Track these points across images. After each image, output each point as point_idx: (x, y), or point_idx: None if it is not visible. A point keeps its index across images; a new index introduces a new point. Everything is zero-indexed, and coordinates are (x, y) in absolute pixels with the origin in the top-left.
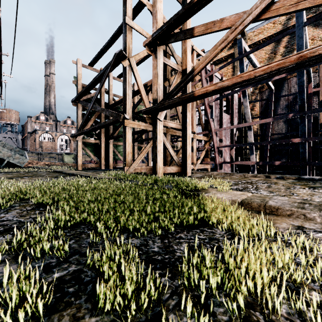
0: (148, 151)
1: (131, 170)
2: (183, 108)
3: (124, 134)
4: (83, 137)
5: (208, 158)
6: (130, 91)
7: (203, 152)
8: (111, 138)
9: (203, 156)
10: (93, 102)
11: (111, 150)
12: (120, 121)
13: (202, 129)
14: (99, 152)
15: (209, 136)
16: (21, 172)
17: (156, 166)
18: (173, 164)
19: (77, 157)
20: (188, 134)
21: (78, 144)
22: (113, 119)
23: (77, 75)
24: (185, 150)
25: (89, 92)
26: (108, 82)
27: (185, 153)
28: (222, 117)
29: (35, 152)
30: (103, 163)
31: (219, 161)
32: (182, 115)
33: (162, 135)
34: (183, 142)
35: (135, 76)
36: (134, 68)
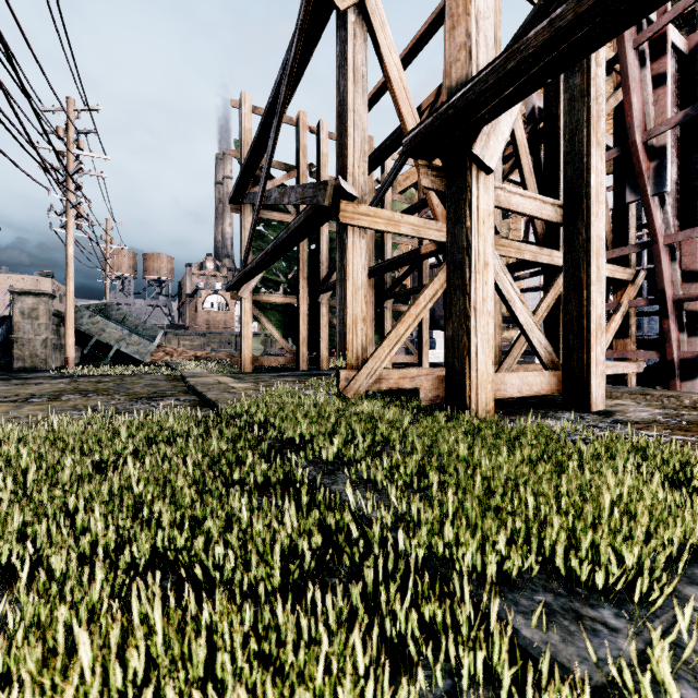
0: (420, 324)
1: (362, 382)
2: (569, 137)
3: (339, 256)
4: (256, 290)
5: (627, 341)
6: (359, 100)
7: (612, 320)
8: (323, 289)
9: (612, 334)
10: (264, 182)
11: (324, 321)
12: (324, 204)
13: (606, 242)
14: (296, 326)
15: (631, 264)
16: (113, 376)
17: (466, 371)
18: (513, 361)
19: (241, 340)
20: (596, 239)
21: (244, 306)
22: (307, 209)
23: (240, 134)
24: (580, 304)
25: (270, 176)
26: (318, 148)
27: (583, 316)
28: (694, 193)
29: (196, 331)
30: (304, 354)
31: (684, 351)
32: (564, 166)
33: (492, 236)
34: (569, 274)
35: (377, 48)
36: (375, 17)
